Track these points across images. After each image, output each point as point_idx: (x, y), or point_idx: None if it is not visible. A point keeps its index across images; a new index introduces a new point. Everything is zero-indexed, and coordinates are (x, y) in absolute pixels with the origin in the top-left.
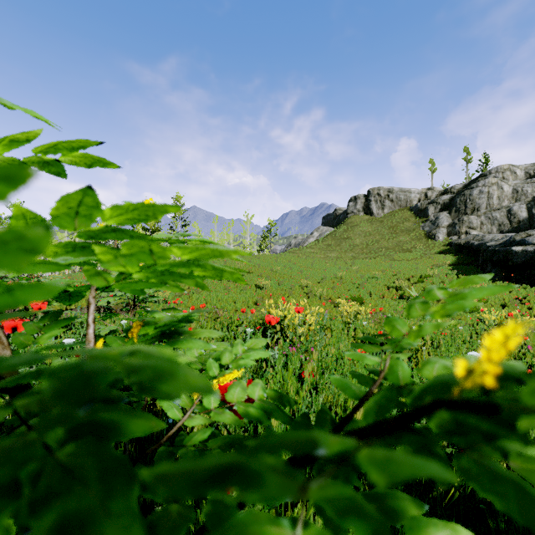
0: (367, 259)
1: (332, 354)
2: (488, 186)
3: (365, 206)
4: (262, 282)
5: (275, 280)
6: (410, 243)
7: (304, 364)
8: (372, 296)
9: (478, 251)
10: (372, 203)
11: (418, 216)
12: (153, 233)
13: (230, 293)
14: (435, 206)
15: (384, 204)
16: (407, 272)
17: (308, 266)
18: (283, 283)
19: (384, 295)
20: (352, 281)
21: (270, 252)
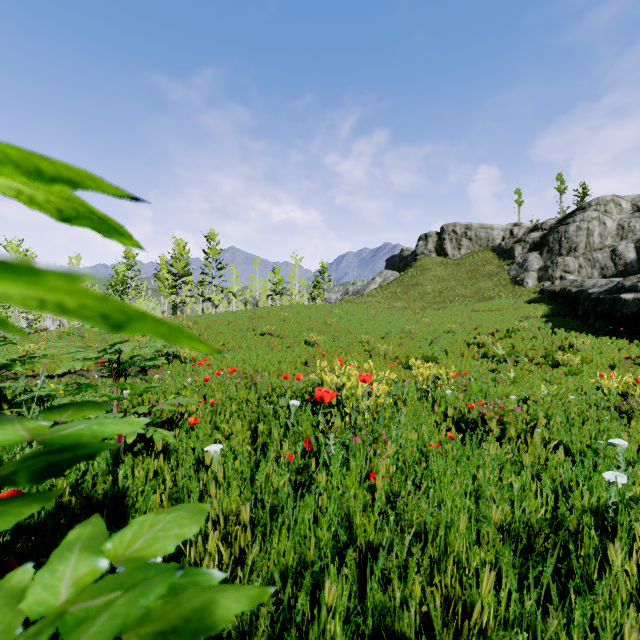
0: (441, 310)
1: (411, 441)
2: (588, 221)
3: (438, 245)
4: (314, 337)
5: (329, 335)
6: (492, 290)
7: (374, 462)
8: (448, 355)
9: (577, 299)
10: (446, 242)
11: (502, 257)
12: (181, 278)
13: (273, 351)
14: (523, 246)
15: (460, 243)
16: (490, 326)
17: (370, 318)
18: (339, 339)
19: (463, 353)
20: (423, 336)
21: (323, 301)
